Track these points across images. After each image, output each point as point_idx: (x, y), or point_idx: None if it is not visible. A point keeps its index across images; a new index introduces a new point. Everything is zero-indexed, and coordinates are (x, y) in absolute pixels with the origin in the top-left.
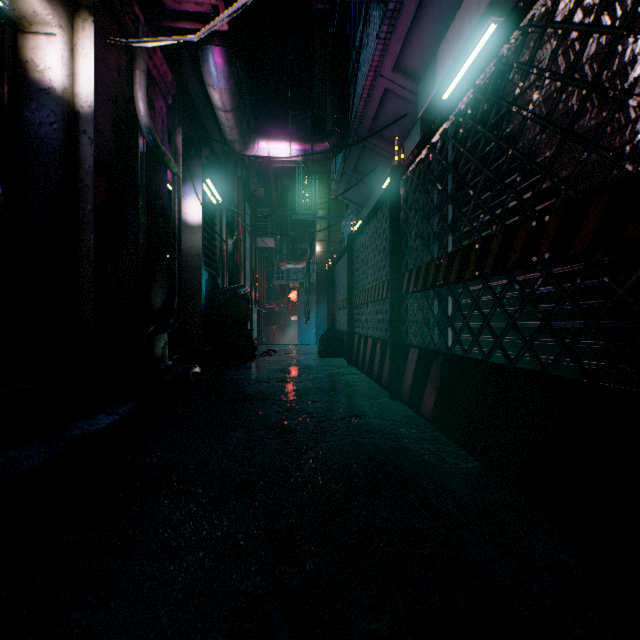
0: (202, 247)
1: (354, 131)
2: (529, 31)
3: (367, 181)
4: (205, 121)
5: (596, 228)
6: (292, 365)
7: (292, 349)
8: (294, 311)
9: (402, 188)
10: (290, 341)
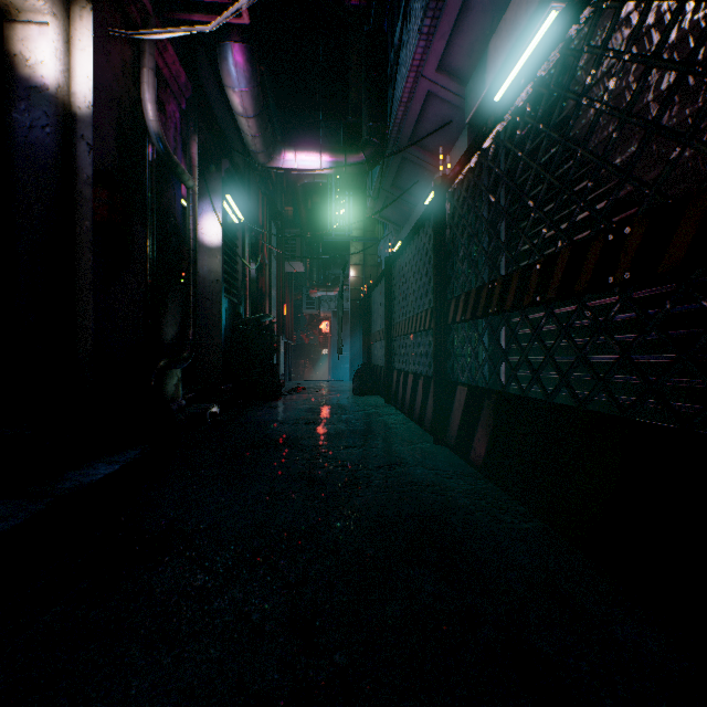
0: (221, 271)
1: (393, 141)
2: (604, 6)
3: (407, 198)
4: (225, 130)
5: (692, 240)
6: (323, 404)
7: (323, 386)
8: (326, 344)
9: (448, 202)
10: (321, 377)
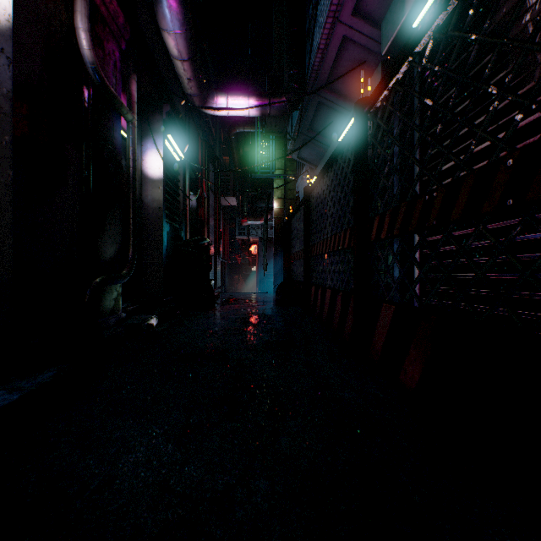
0: (163, 200)
1: (310, 87)
2: None
3: (321, 139)
4: (166, 79)
5: None
6: (250, 314)
7: (251, 297)
8: (254, 263)
9: (370, 122)
10: (251, 289)
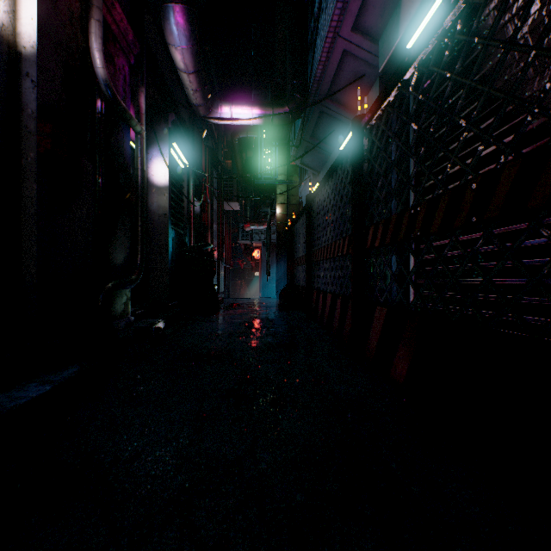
0: (168, 207)
1: (312, 97)
2: None
3: (324, 146)
4: (172, 88)
5: None
6: (253, 319)
7: (254, 302)
8: (257, 268)
9: (366, 138)
10: (254, 294)
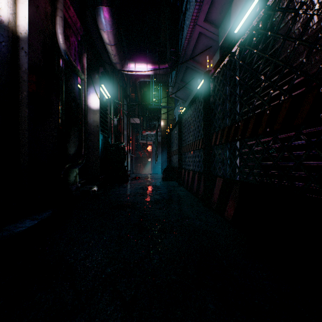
0: (99, 121)
1: (182, 58)
2: None
3: (188, 86)
4: (101, 53)
5: None
6: (148, 185)
7: (148, 176)
8: (150, 156)
9: (211, 83)
10: (148, 171)
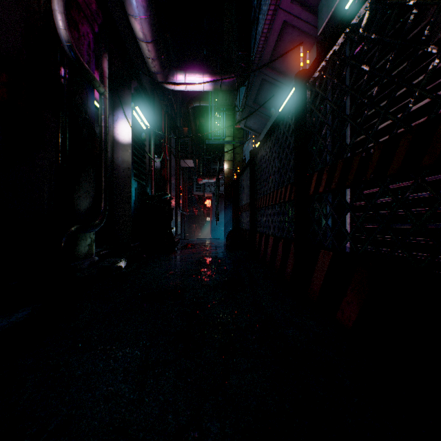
0: (131, 161)
1: (255, 66)
2: None
3: (264, 111)
4: (134, 60)
5: None
6: (204, 257)
7: (206, 243)
8: (208, 214)
9: (308, 91)
10: (206, 235)
